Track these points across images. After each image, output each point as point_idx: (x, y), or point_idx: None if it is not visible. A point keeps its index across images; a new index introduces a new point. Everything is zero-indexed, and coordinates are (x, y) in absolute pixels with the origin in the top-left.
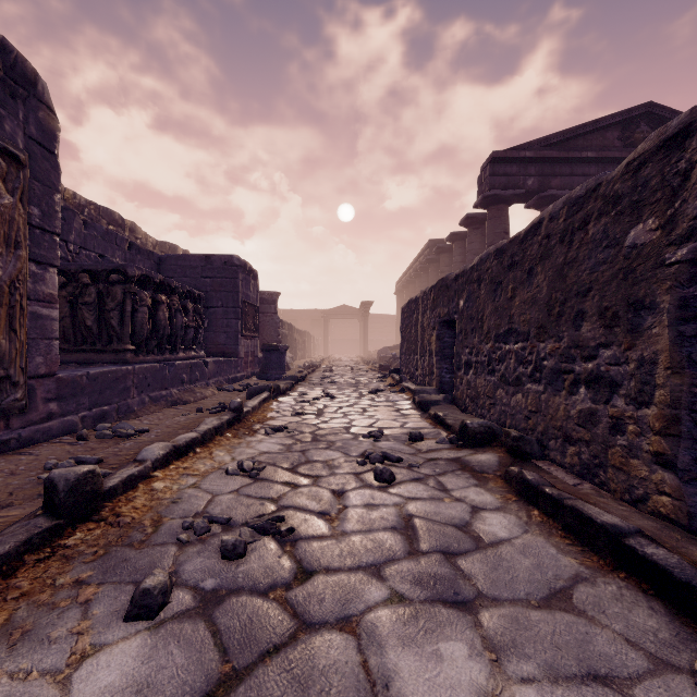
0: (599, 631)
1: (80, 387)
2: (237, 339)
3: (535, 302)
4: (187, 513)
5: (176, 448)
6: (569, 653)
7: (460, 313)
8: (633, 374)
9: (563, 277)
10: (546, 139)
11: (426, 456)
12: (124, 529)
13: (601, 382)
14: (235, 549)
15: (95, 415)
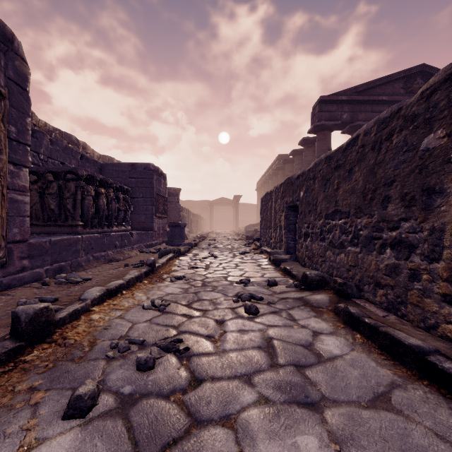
0: (414, 426)
1: (44, 249)
2: (153, 218)
3: (353, 191)
4: (114, 336)
5: (109, 290)
6: (394, 445)
7: (300, 200)
8: (426, 239)
9: (374, 173)
10: (355, 88)
11: (279, 296)
12: (69, 348)
13: (402, 245)
14: (146, 363)
15: (55, 268)
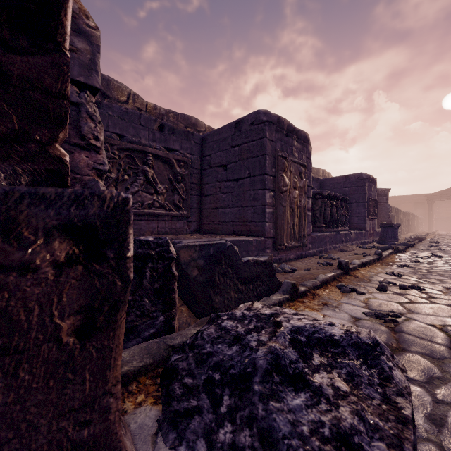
0: None
1: (315, 240)
2: (365, 220)
3: None
4: (378, 280)
5: (362, 263)
6: None
7: None
8: None
9: None
10: None
11: None
12: (359, 279)
13: None
14: (404, 287)
15: (319, 251)
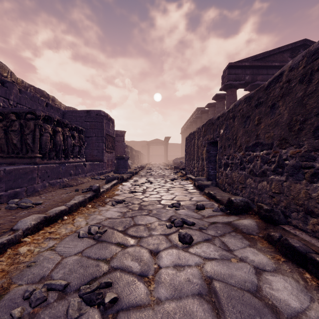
0: None
1: None
2: (103, 153)
3: (277, 124)
4: (35, 277)
5: (47, 218)
6: None
7: (220, 136)
8: None
9: (303, 104)
10: (255, 57)
11: (208, 220)
12: None
13: None
14: None
15: (9, 194)
